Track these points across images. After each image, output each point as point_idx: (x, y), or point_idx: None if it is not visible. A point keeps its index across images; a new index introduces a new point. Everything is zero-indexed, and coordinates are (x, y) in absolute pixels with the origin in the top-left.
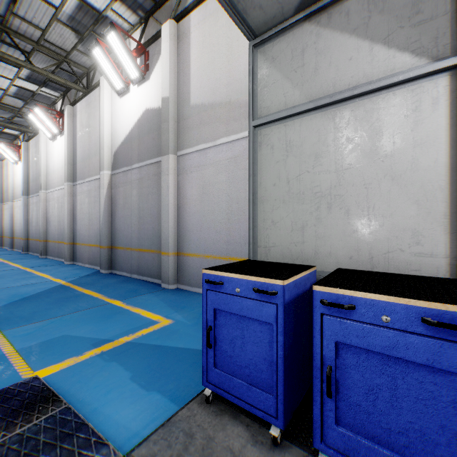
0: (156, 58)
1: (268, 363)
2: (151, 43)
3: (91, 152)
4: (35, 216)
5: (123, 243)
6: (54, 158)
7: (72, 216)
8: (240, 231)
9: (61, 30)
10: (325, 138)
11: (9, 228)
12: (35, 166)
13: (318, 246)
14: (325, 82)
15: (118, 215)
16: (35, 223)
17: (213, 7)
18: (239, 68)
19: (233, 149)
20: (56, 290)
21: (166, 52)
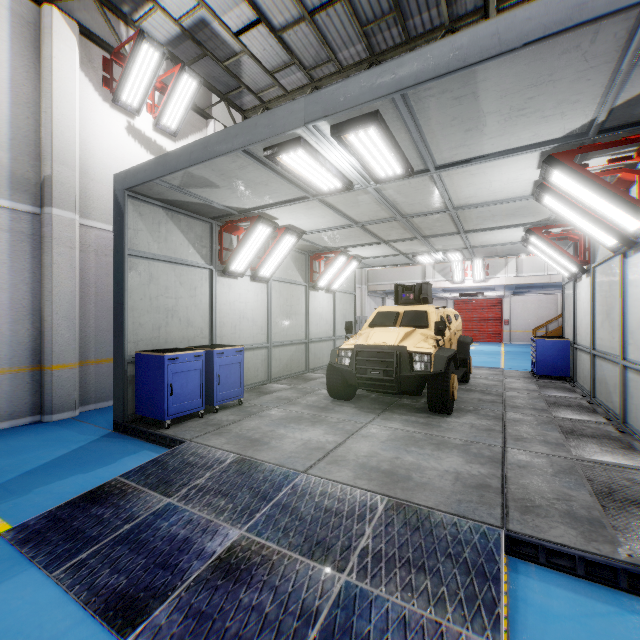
0: None
1: (198, 386)
2: None
3: None
4: None
5: None
6: None
7: None
8: None
9: None
10: (171, 279)
11: None
12: None
13: (167, 338)
14: (171, 249)
15: None
16: None
17: None
18: None
19: None
20: None
21: None
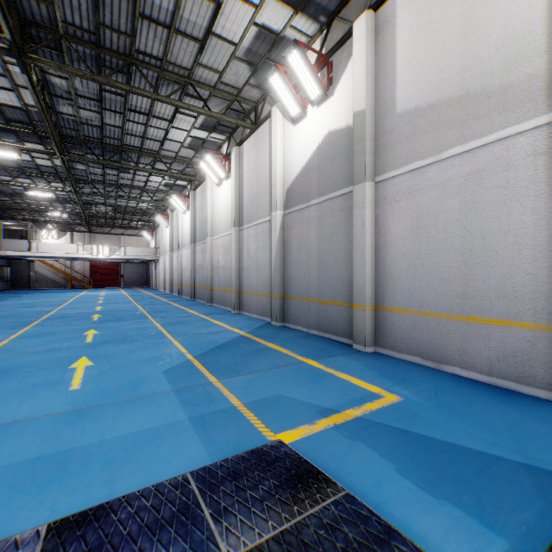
0: (342, 67)
1: None
2: (336, 51)
3: (260, 192)
4: (201, 264)
5: (297, 293)
6: (220, 203)
7: (238, 262)
8: (489, 279)
9: (237, 67)
10: None
11: (178, 275)
12: (201, 214)
13: None
14: None
15: (292, 260)
16: (201, 271)
17: None
18: (486, 40)
19: (473, 161)
20: (241, 341)
21: (361, 54)
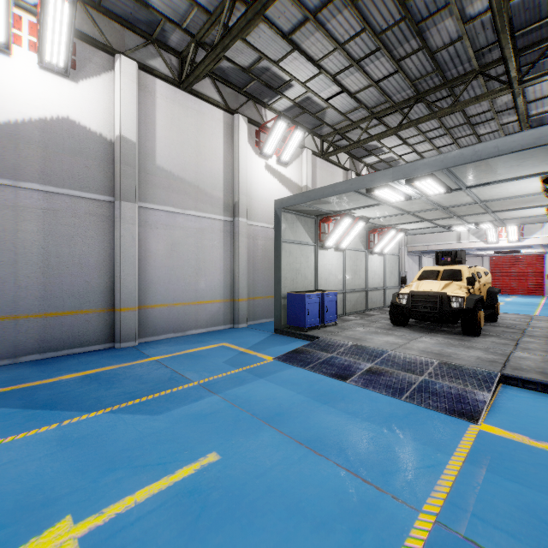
0: (94, 69)
1: (318, 312)
2: (83, 41)
3: None
4: None
5: None
6: None
7: None
8: (207, 282)
9: None
10: (298, 253)
11: None
12: None
13: (296, 285)
14: (298, 236)
15: None
16: None
17: (183, 100)
18: (206, 167)
19: (201, 223)
20: (20, 395)
21: (131, 91)
